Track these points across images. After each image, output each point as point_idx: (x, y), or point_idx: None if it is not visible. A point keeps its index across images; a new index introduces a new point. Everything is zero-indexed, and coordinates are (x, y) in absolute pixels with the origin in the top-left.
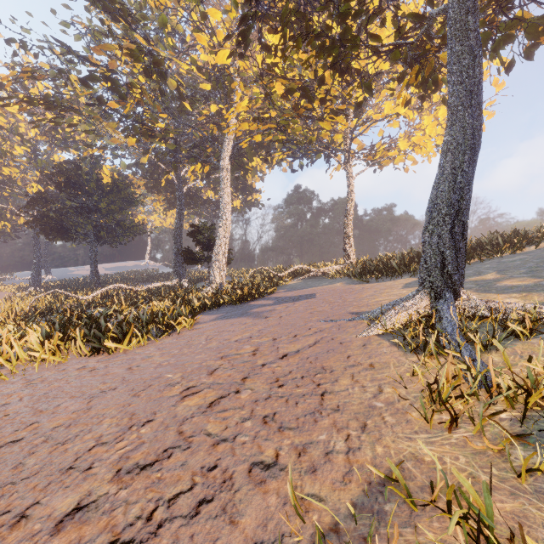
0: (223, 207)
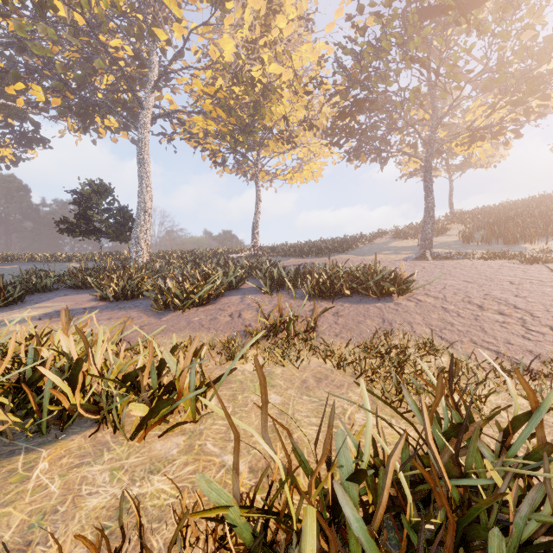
0: (145, 173)
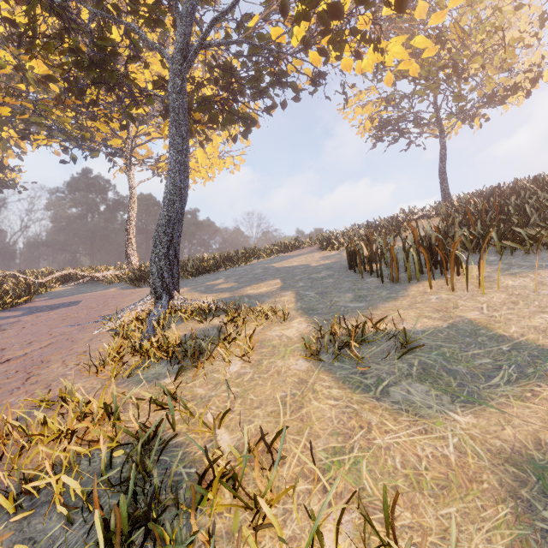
0: None
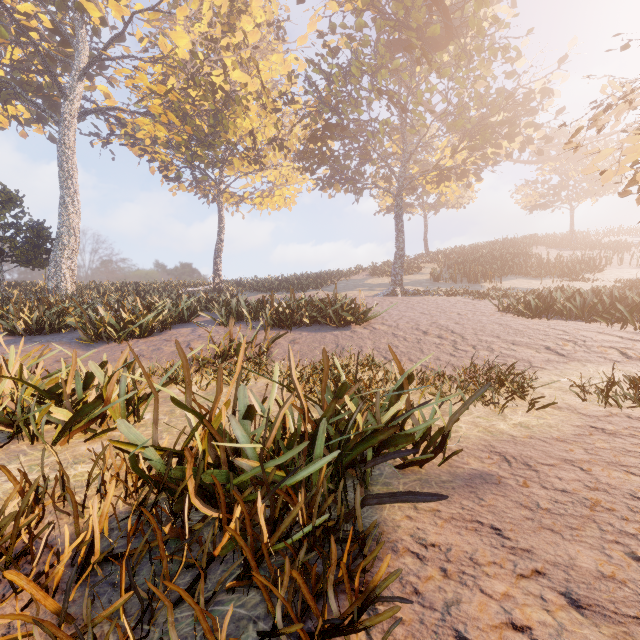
0: (70, 182)
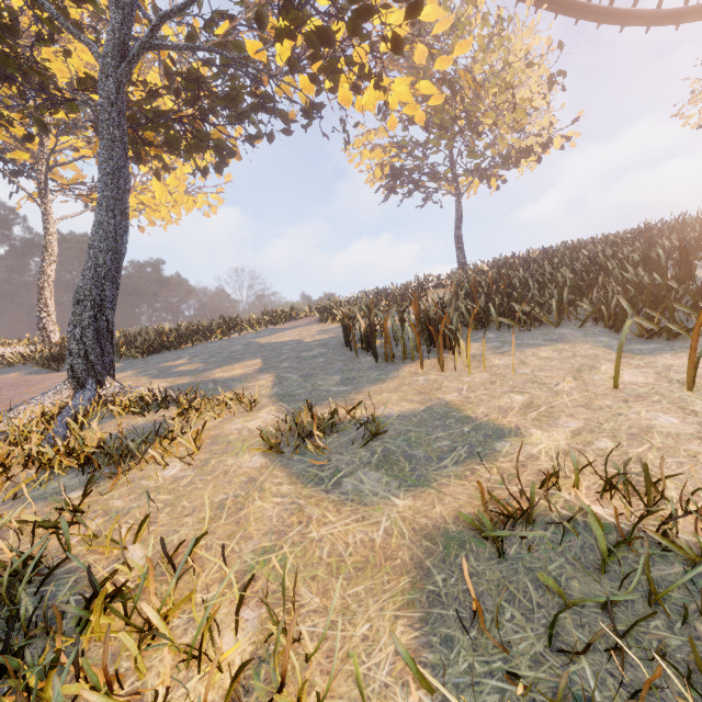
0: None
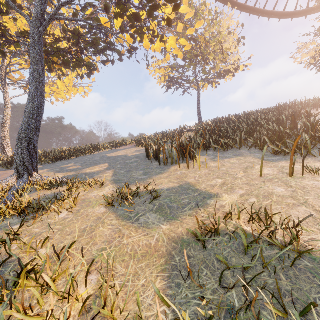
0: None
